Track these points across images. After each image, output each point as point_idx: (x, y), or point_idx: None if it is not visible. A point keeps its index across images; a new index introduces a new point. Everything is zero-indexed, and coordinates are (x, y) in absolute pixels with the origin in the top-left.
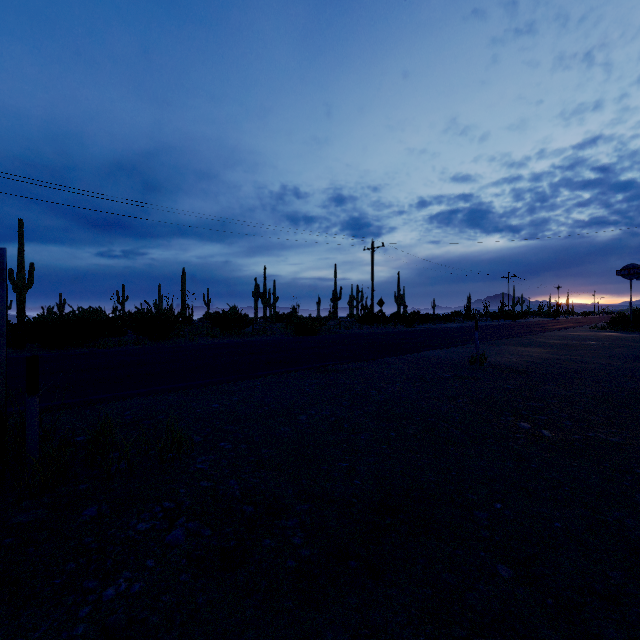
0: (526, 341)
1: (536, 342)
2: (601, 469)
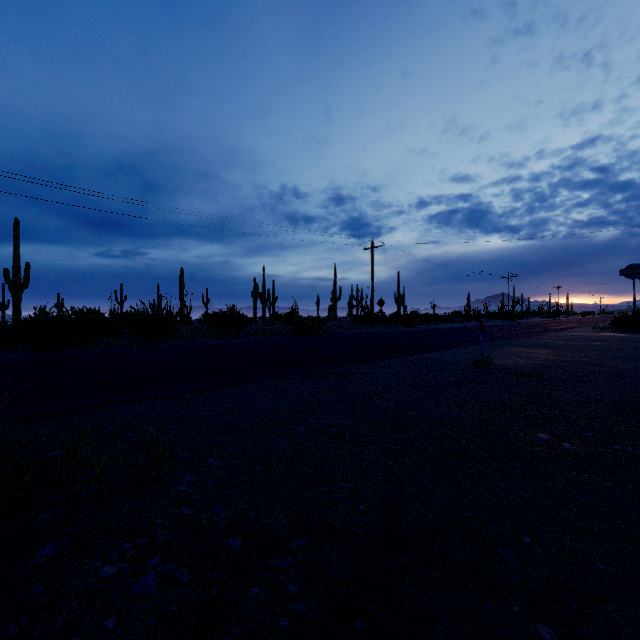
0: (530, 342)
1: (540, 343)
2: (637, 491)
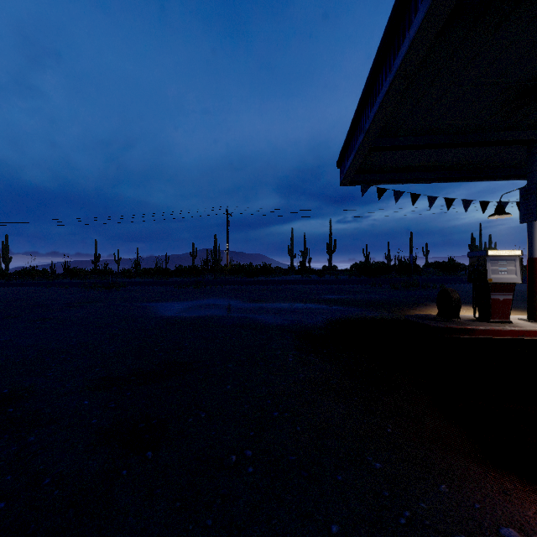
0: None
1: None
2: None
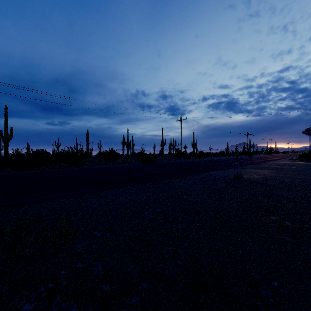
0: (259, 166)
1: (264, 167)
2: None
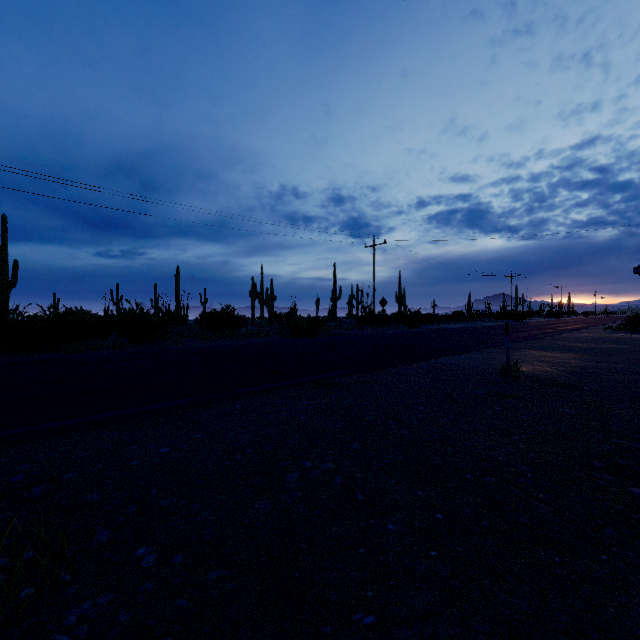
0: (546, 344)
1: (558, 345)
2: None
